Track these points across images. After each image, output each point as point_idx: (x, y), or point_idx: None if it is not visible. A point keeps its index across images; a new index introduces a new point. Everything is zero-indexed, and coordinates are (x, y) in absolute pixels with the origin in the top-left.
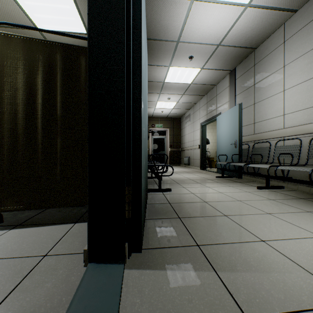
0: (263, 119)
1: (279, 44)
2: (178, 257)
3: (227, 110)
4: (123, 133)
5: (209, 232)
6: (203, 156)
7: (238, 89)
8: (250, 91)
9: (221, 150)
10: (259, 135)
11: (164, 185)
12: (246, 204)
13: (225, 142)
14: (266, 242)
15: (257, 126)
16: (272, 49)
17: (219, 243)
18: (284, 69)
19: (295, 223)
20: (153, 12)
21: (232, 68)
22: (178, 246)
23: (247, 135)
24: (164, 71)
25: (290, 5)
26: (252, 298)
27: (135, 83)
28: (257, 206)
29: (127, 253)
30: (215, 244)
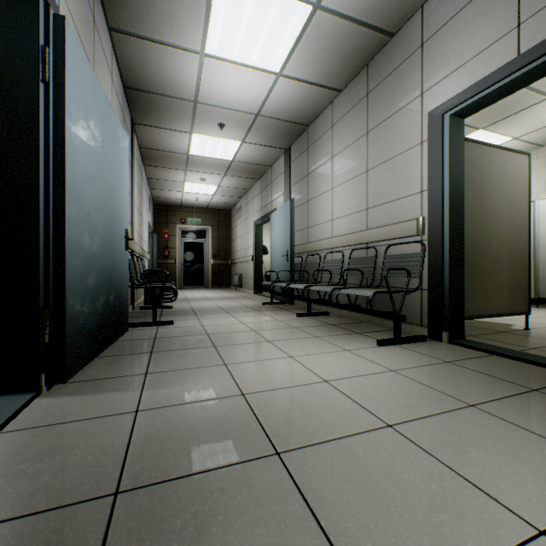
0: (315, 223)
1: (328, 127)
2: (112, 384)
3: (280, 207)
4: (38, 249)
5: (174, 362)
6: (258, 273)
7: (294, 178)
8: (304, 182)
9: (275, 265)
10: (312, 244)
11: (172, 317)
12: (257, 334)
13: (279, 253)
14: (227, 365)
15: (310, 233)
16: (323, 132)
17: (173, 370)
18: (332, 161)
19: (284, 348)
20: (147, 59)
21: (286, 146)
22: (122, 376)
23: (301, 243)
24: (185, 139)
25: (331, 84)
26: (157, 401)
27: (58, 192)
28: (268, 335)
29: (46, 383)
30: (169, 371)
